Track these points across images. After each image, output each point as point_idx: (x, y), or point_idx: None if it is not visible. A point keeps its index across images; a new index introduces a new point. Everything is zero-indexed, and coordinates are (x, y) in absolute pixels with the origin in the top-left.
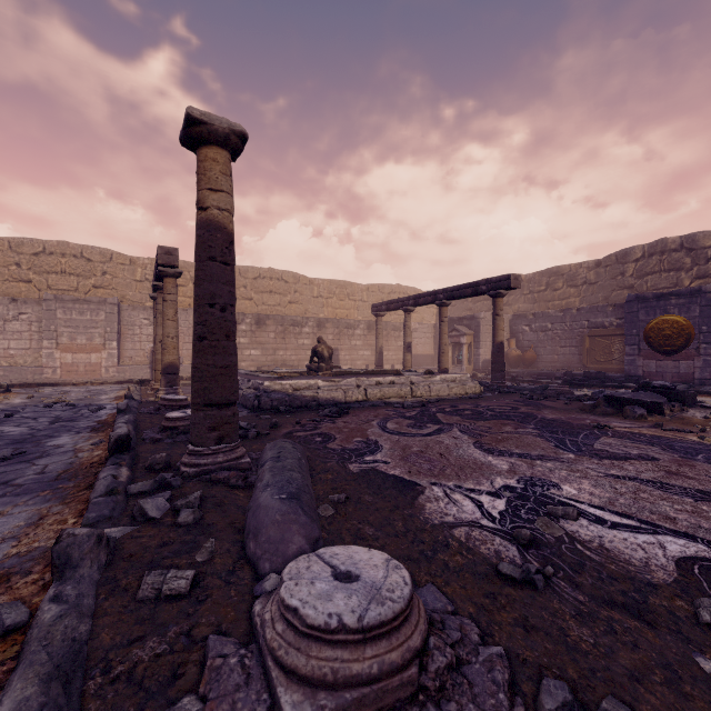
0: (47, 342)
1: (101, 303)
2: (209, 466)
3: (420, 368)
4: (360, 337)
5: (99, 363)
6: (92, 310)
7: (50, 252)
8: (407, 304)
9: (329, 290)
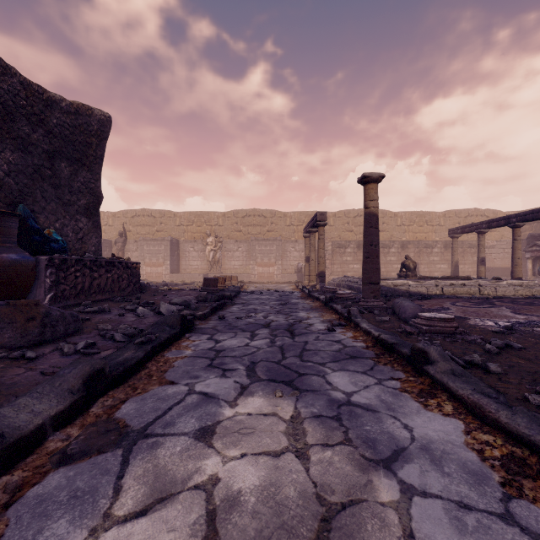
0: (252, 262)
1: (274, 240)
2: (371, 306)
3: None
4: (437, 254)
5: (273, 272)
6: (270, 244)
7: (249, 215)
8: (480, 228)
9: (410, 219)
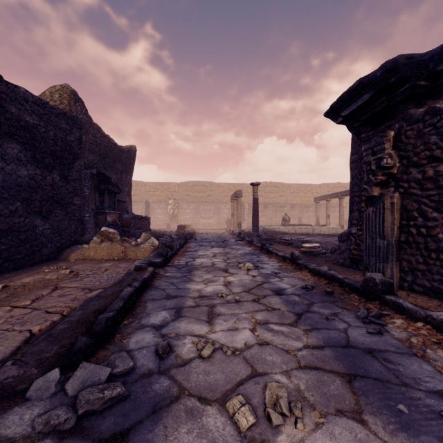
0: (198, 216)
1: (212, 202)
2: (255, 235)
3: (346, 226)
4: (312, 211)
5: (212, 223)
6: (210, 205)
7: (195, 185)
8: (327, 198)
9: (298, 189)
